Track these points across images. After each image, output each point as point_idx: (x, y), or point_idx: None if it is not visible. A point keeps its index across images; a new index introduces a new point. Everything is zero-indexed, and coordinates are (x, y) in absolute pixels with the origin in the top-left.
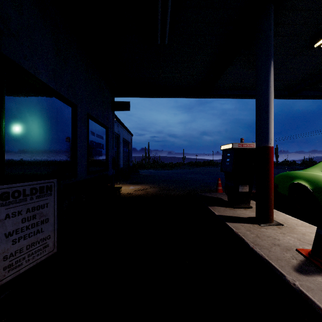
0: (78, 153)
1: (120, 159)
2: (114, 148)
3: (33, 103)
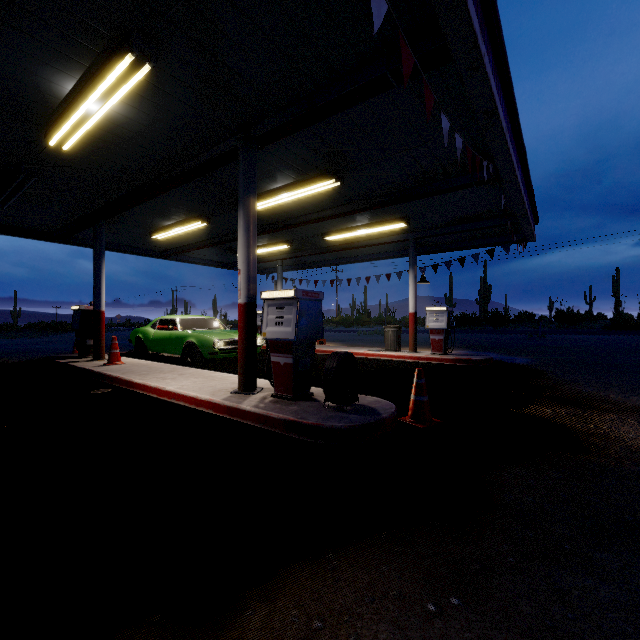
0: None
1: None
2: None
3: None
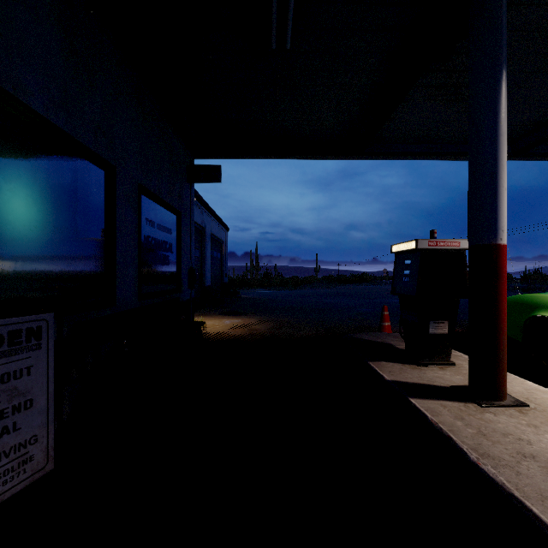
0: (119, 259)
1: (206, 270)
2: (193, 251)
3: (15, 155)
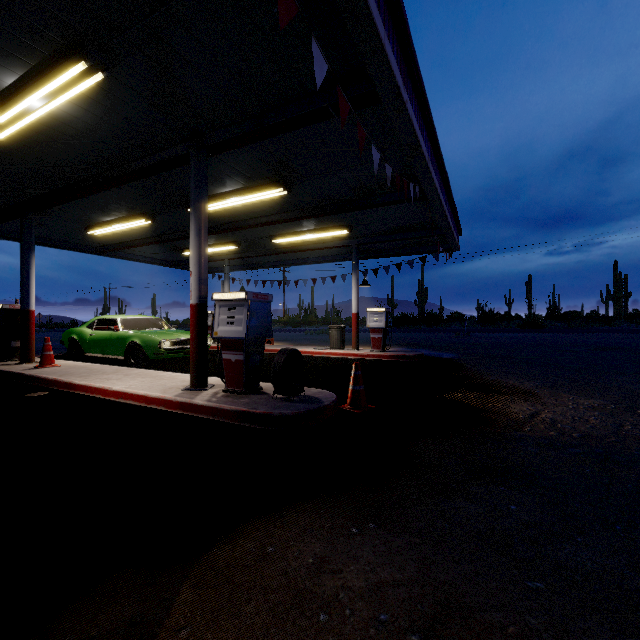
0: None
1: None
2: None
3: None
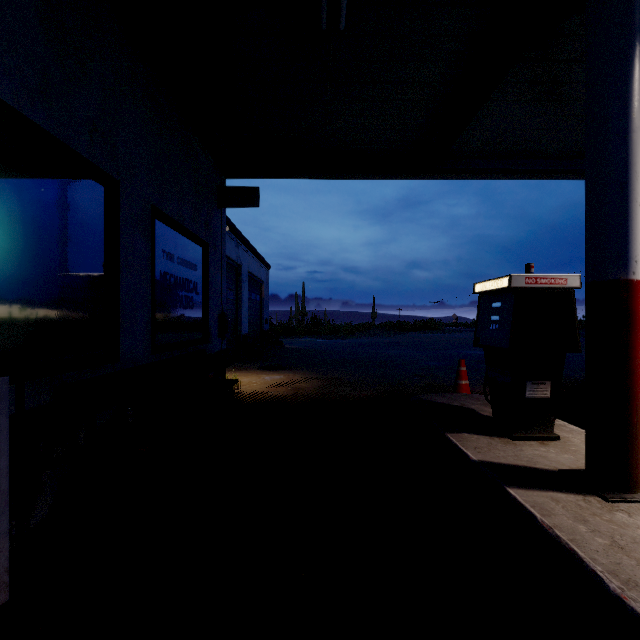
0: (125, 302)
1: (242, 316)
2: (224, 292)
3: None
